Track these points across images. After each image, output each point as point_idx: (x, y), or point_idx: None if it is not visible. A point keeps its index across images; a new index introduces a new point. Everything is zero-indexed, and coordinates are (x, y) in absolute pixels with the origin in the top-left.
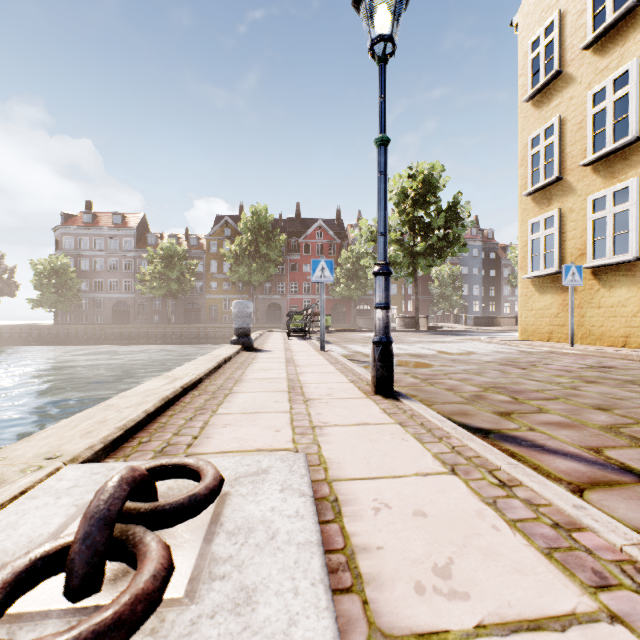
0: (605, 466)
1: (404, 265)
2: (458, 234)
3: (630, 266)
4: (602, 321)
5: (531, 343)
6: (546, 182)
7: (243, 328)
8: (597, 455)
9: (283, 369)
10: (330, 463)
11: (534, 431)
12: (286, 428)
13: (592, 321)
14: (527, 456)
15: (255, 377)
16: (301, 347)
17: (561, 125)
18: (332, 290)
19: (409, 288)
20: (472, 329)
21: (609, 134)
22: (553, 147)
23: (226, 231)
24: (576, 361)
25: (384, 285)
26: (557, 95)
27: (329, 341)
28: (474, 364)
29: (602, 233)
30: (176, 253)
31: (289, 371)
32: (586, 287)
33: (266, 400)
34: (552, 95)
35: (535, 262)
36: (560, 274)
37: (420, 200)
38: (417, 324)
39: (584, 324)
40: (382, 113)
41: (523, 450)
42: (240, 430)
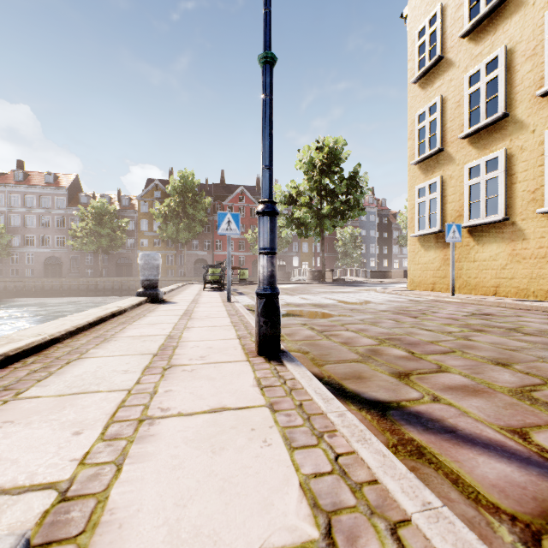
0: (545, 468)
1: (312, 225)
2: (358, 200)
3: (500, 225)
4: (476, 273)
5: (418, 293)
6: (430, 152)
7: (150, 280)
8: (526, 444)
9: (173, 323)
10: (103, 528)
11: (439, 402)
12: (97, 425)
13: (468, 273)
14: (439, 453)
15: (131, 334)
16: (210, 298)
17: (443, 103)
18: (252, 247)
19: (318, 247)
20: (369, 281)
21: (482, 111)
22: (436, 122)
23: (156, 193)
24: (459, 309)
25: (268, 227)
26: (439, 77)
27: (242, 292)
28: (370, 313)
29: (476, 197)
30: (107, 212)
31: (177, 325)
32: (463, 244)
33: (114, 369)
34: (435, 77)
35: (421, 222)
36: (442, 233)
37: (326, 169)
38: (324, 277)
39: (462, 276)
40: (267, 26)
41: (432, 440)
42: (16, 435)
